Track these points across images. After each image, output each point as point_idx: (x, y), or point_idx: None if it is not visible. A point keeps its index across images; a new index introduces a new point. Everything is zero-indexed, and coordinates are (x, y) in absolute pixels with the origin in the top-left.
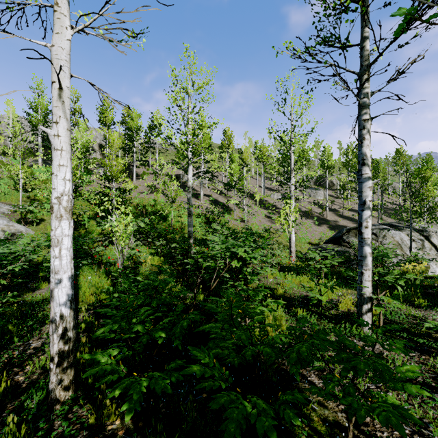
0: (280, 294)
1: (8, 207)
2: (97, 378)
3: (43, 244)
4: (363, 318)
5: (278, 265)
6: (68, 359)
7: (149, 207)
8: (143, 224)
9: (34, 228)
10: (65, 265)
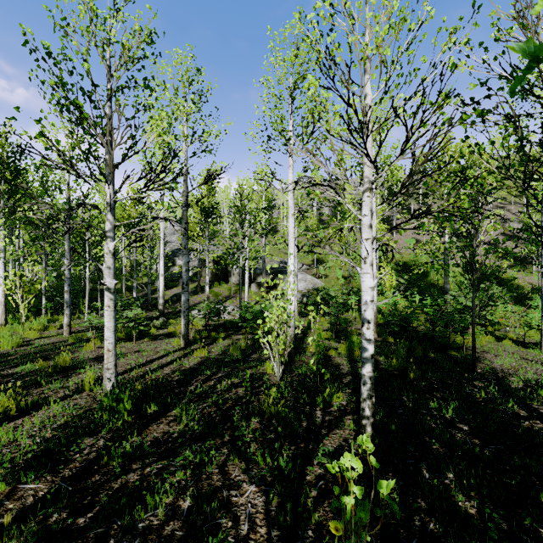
0: (510, 337)
1: (305, 266)
2: (384, 335)
3: (344, 291)
4: (542, 344)
5: (536, 323)
6: (376, 324)
7: (409, 262)
8: (402, 281)
9: (323, 281)
10: (375, 294)
